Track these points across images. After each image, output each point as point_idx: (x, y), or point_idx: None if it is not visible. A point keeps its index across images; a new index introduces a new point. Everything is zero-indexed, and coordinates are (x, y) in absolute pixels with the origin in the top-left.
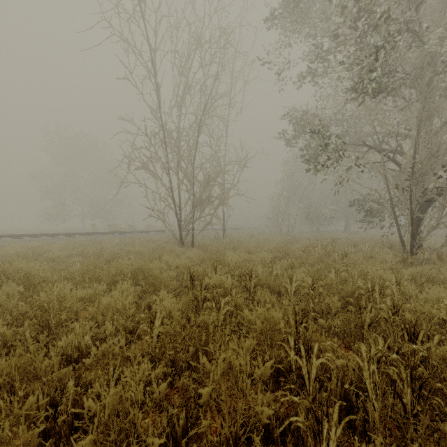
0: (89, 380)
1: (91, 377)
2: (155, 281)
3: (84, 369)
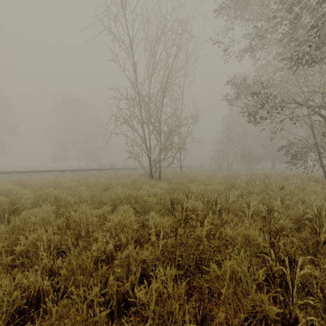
0: (118, 275)
1: (119, 274)
2: (144, 204)
3: (114, 267)
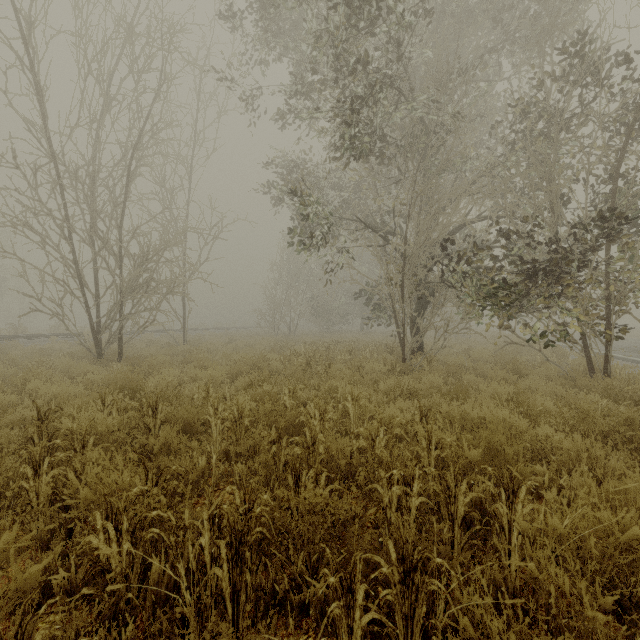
0: None
1: None
2: None
3: None
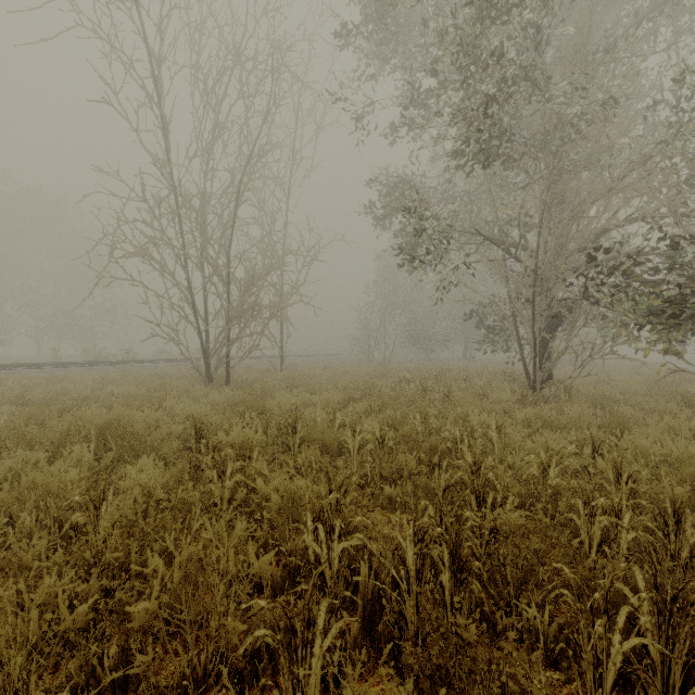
0: None
1: None
2: (136, 441)
3: None
